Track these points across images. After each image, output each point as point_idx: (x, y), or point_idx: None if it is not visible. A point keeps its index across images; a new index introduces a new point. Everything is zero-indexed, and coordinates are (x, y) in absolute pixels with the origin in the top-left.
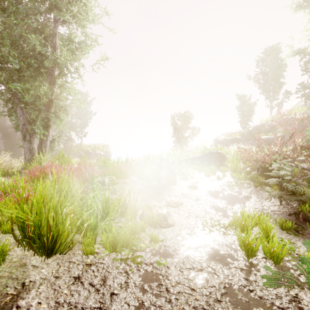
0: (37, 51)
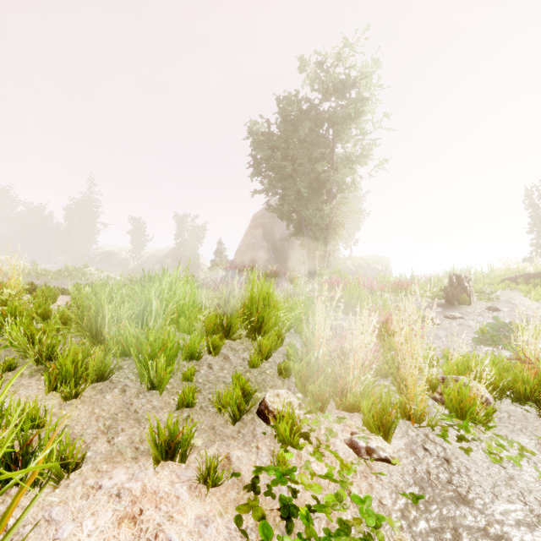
0: (322, 178)
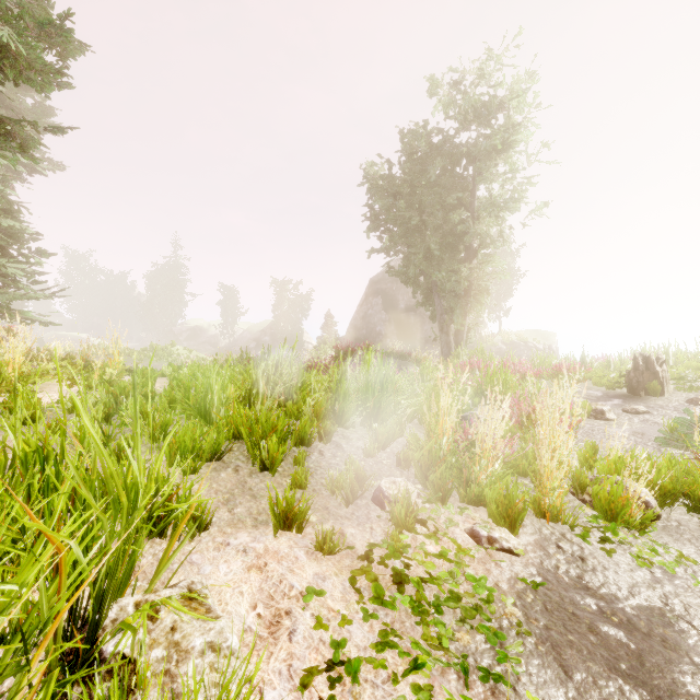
0: (458, 231)
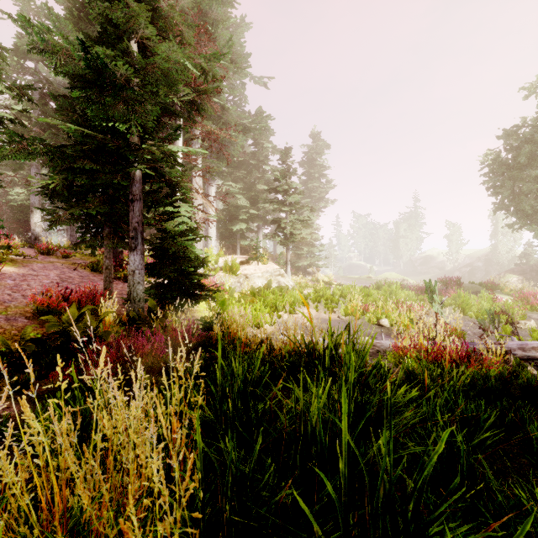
0: None
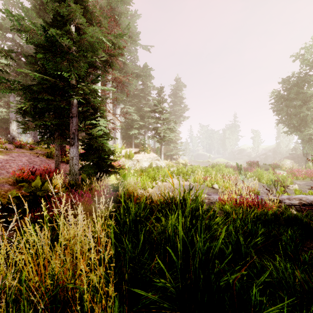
0: (301, 116)
